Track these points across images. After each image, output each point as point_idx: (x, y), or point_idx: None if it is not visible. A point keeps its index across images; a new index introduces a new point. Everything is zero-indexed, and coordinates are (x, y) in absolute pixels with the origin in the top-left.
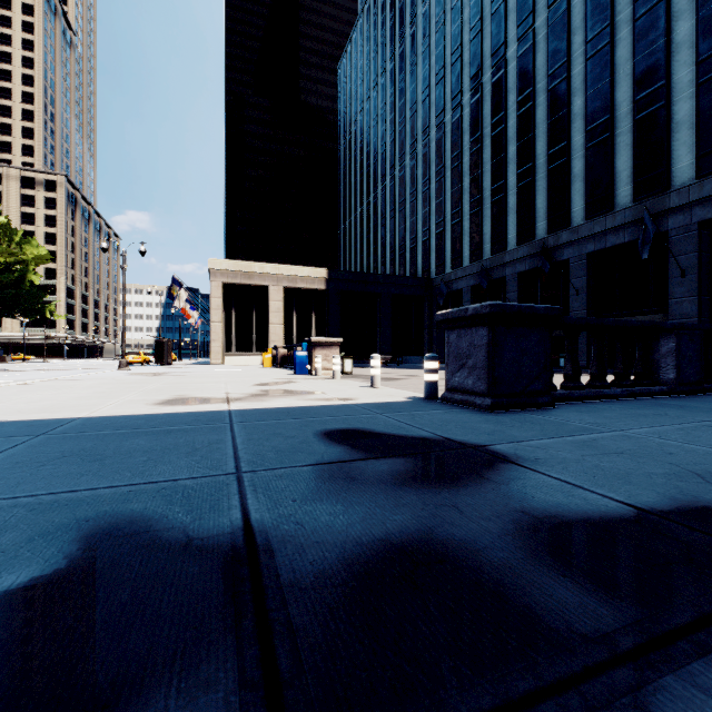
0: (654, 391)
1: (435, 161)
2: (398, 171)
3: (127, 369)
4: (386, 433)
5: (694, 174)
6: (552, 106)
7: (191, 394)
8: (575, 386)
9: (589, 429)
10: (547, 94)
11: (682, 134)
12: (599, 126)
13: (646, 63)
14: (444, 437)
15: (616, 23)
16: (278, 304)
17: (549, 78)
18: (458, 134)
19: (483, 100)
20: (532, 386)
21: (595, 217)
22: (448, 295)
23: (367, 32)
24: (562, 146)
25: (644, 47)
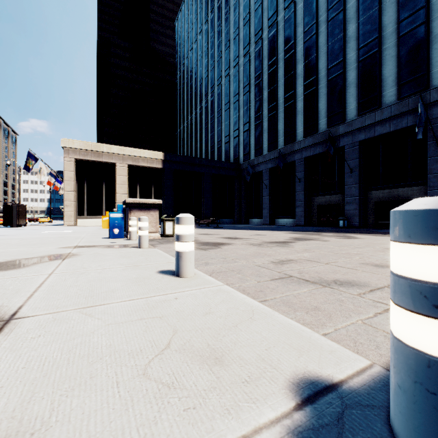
0: None
1: (243, 80)
2: (217, 89)
3: None
4: None
5: None
6: (331, 32)
7: None
8: None
9: None
10: (328, 23)
11: None
12: (369, 43)
13: None
14: None
15: None
16: (123, 178)
17: (328, 12)
18: (260, 59)
19: (278, 34)
20: None
21: (366, 113)
22: (252, 175)
23: None
24: (339, 61)
25: None
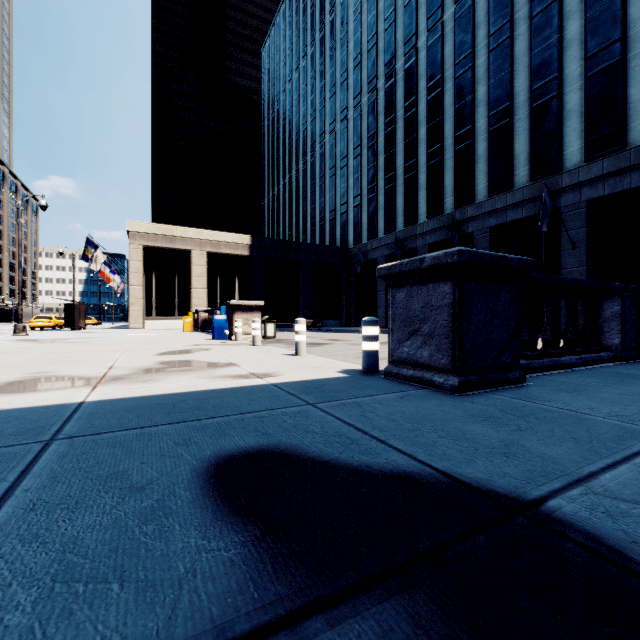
0: (603, 357)
1: (353, 140)
2: (319, 148)
3: (24, 335)
4: (331, 460)
5: (583, 157)
6: (458, 92)
7: (58, 370)
8: (534, 355)
9: (636, 433)
10: (454, 81)
11: (572, 121)
12: (500, 112)
13: (542, 57)
14: (440, 471)
15: (515, 20)
16: (201, 268)
17: (455, 67)
18: (374, 115)
19: (396, 85)
20: (502, 358)
21: (497, 194)
22: (365, 264)
23: (289, 18)
24: (467, 129)
25: (540, 42)
